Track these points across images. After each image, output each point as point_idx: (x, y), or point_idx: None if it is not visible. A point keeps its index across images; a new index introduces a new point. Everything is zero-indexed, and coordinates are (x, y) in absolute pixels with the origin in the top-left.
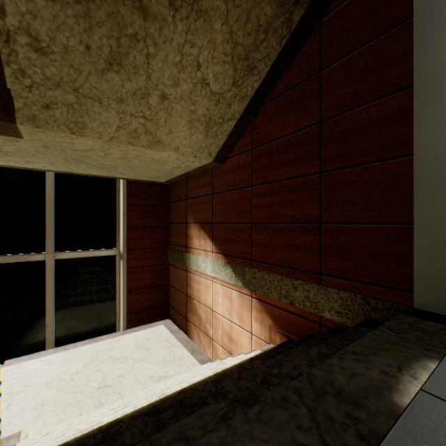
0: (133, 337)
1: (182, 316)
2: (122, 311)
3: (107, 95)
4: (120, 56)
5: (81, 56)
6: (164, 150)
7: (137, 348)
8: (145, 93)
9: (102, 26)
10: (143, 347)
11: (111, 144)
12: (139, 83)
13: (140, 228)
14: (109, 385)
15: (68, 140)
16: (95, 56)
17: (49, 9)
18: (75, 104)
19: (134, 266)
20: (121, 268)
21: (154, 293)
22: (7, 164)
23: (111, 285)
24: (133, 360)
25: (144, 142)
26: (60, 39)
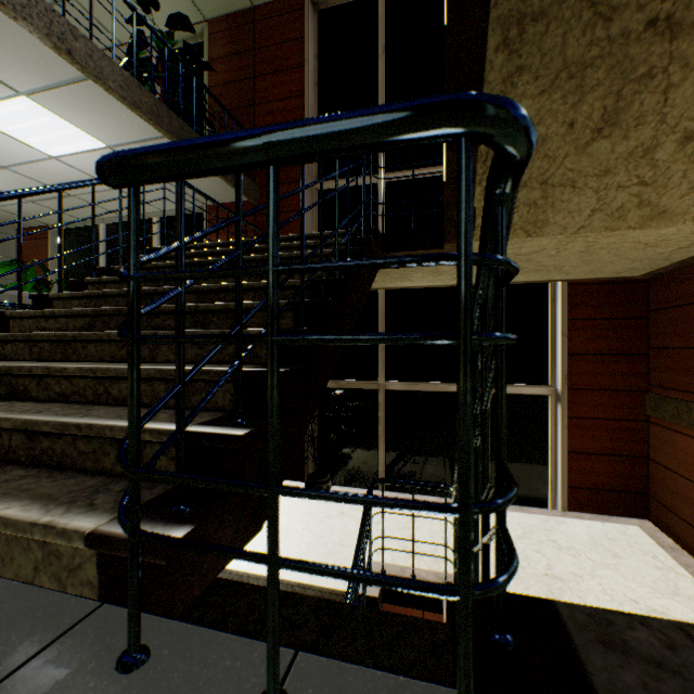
0: (581, 526)
1: (687, 523)
2: (559, 480)
3: (584, 173)
4: (616, 113)
5: (559, 139)
6: (668, 225)
7: (593, 546)
8: (650, 147)
9: (596, 89)
10: (603, 547)
11: (575, 237)
12: (641, 136)
13: (589, 357)
14: (558, 577)
15: (517, 245)
16: (578, 131)
17: (533, 106)
18: (538, 200)
19: (580, 416)
20: (558, 416)
21: (616, 467)
22: (432, 285)
23: (542, 438)
24: (590, 560)
25: (632, 221)
26: (538, 132)
